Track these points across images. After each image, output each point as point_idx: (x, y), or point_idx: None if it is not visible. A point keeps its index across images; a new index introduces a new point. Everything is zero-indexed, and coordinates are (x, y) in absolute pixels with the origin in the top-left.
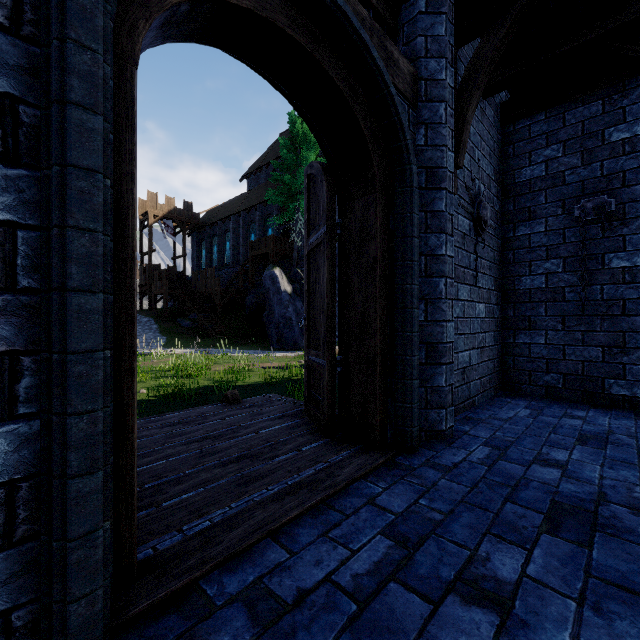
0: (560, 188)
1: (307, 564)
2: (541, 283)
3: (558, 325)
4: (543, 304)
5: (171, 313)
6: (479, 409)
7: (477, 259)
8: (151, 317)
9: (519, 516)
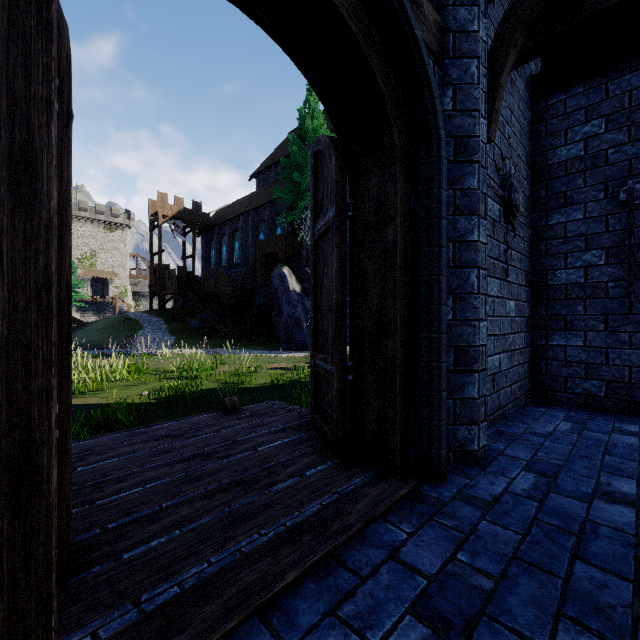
0: (602, 169)
1: None
2: (579, 277)
3: (600, 325)
4: (581, 301)
5: (180, 313)
6: (511, 421)
7: (508, 249)
8: (161, 317)
9: (598, 585)
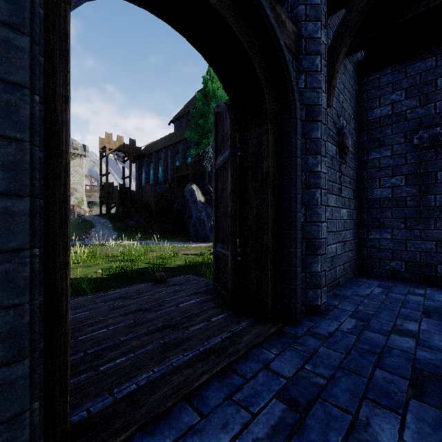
0: (403, 123)
1: (215, 427)
2: (388, 194)
3: (401, 225)
4: (390, 209)
5: (121, 216)
6: (343, 287)
7: (341, 176)
8: (107, 219)
9: (388, 381)
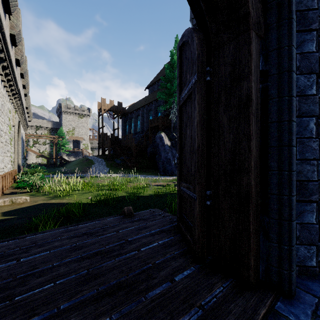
0: None
1: None
2: None
3: None
4: None
5: (112, 156)
6: None
7: None
8: (102, 158)
9: None
